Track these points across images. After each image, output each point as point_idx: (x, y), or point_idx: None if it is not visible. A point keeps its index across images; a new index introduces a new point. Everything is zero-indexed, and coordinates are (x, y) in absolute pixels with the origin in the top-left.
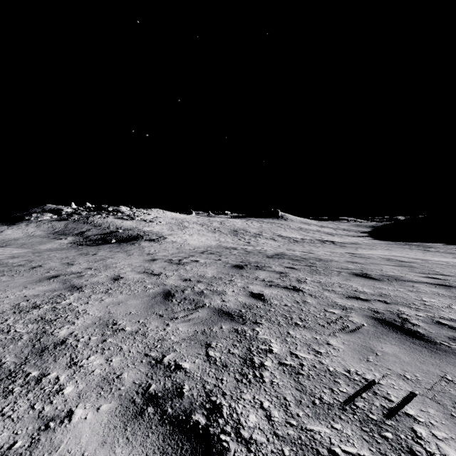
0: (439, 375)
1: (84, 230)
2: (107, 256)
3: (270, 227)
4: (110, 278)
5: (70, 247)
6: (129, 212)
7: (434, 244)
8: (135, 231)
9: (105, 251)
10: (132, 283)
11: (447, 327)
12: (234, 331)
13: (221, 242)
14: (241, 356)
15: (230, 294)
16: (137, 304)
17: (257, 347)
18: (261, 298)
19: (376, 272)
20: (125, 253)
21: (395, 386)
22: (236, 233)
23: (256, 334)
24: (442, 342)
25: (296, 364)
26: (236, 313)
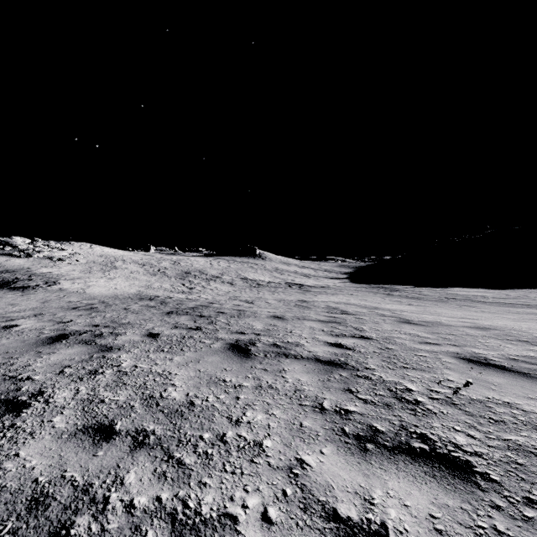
0: None
1: None
2: None
3: (239, 268)
4: None
5: None
6: (26, 246)
7: (404, 287)
8: (15, 274)
9: None
10: None
11: None
12: None
13: (149, 289)
14: None
15: None
16: None
17: None
18: None
19: (274, 337)
20: None
21: None
22: (186, 275)
23: None
24: None
25: None
26: None
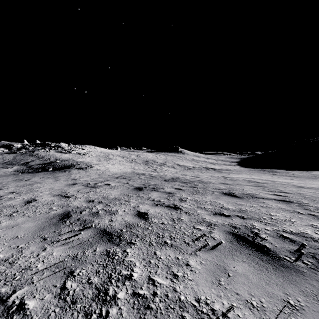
0: (282, 298)
1: (29, 161)
2: (37, 181)
3: (172, 159)
4: (24, 201)
5: (12, 174)
6: (67, 147)
7: (279, 170)
8: (69, 162)
9: (39, 177)
10: (41, 206)
11: (288, 240)
12: (105, 254)
13: (135, 169)
14: (98, 286)
15: (120, 214)
16: (30, 227)
17: (119, 273)
18: (145, 217)
19: (239, 191)
20: (54, 178)
21: (241, 318)
22: (147, 163)
23: (125, 256)
24: (284, 257)
25: (149, 294)
26: (117, 233)
